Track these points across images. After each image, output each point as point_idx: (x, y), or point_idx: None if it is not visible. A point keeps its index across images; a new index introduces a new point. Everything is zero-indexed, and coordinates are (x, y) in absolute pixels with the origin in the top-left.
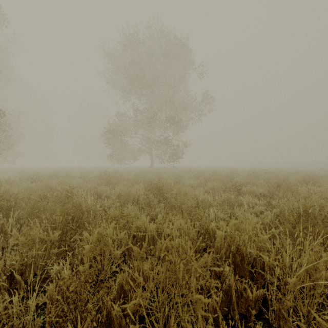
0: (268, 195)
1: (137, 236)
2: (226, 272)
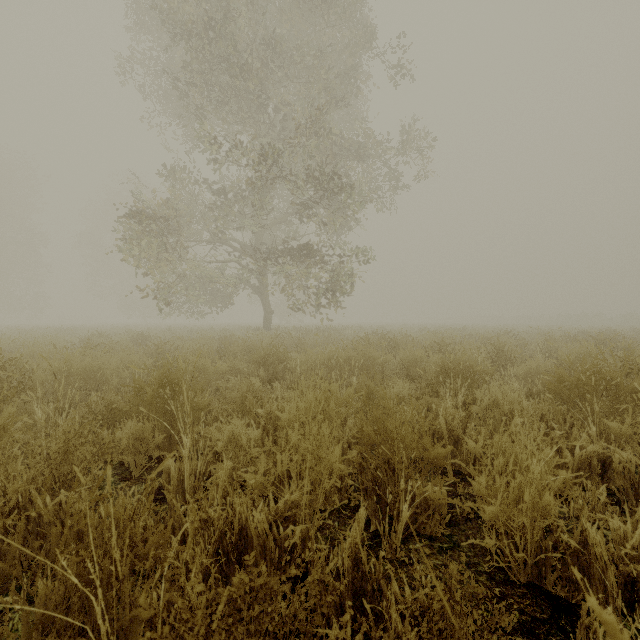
0: None
1: None
2: None
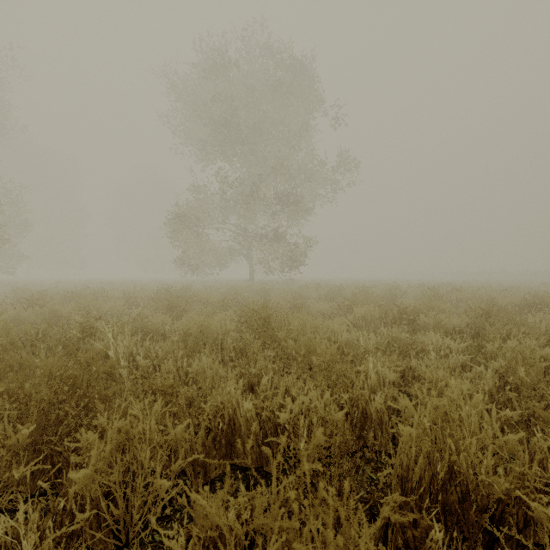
0: (468, 331)
1: (216, 427)
2: (435, 543)
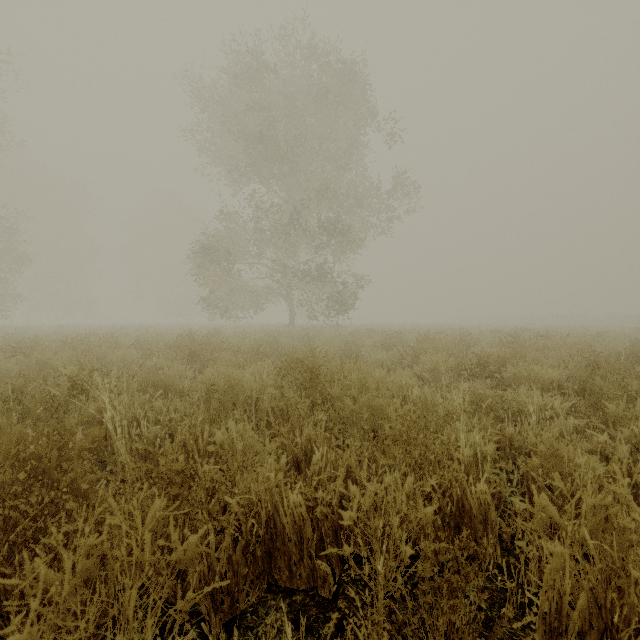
0: (570, 387)
1: (247, 532)
2: None
